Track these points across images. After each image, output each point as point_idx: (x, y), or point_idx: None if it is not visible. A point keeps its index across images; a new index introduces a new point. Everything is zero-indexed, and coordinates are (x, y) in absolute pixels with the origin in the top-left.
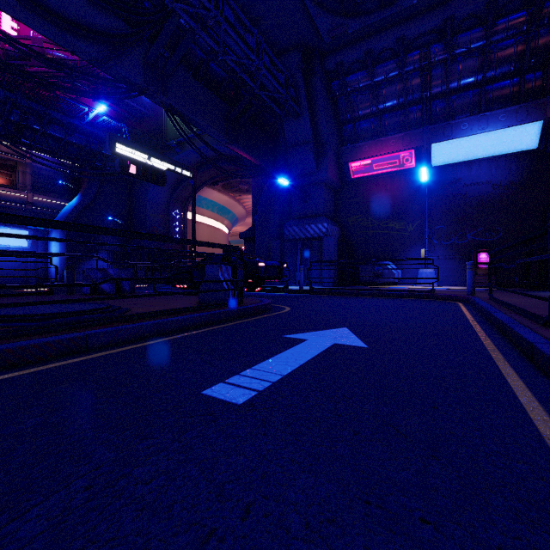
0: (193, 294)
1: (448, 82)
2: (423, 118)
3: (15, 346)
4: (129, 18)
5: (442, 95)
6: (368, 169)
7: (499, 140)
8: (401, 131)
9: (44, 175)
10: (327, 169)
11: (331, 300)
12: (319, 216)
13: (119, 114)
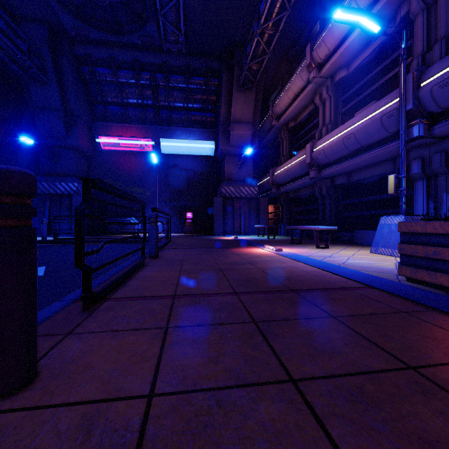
0: None
1: (168, 101)
2: (155, 119)
3: None
4: None
5: (166, 108)
6: (117, 145)
7: (197, 146)
8: (141, 123)
9: None
10: (78, 138)
11: (65, 248)
12: (70, 176)
13: None
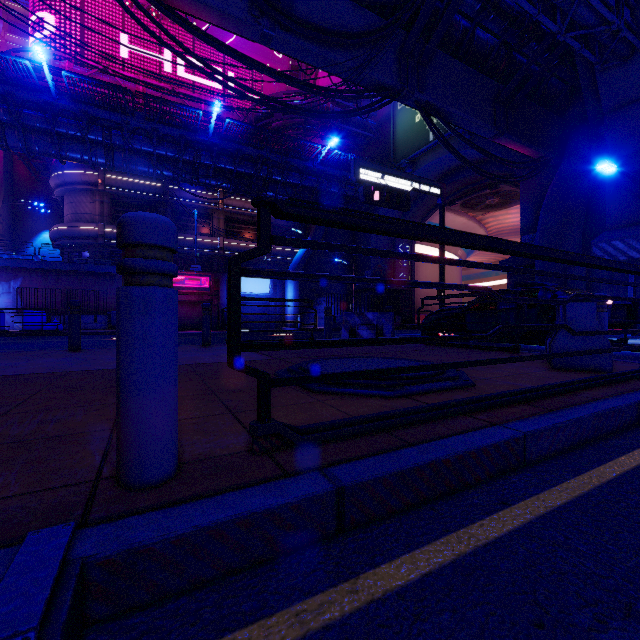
0: (490, 348)
1: None
2: None
3: (453, 454)
4: (388, 4)
5: None
6: None
7: None
8: None
9: (279, 226)
10: None
11: None
12: None
13: (342, 148)
